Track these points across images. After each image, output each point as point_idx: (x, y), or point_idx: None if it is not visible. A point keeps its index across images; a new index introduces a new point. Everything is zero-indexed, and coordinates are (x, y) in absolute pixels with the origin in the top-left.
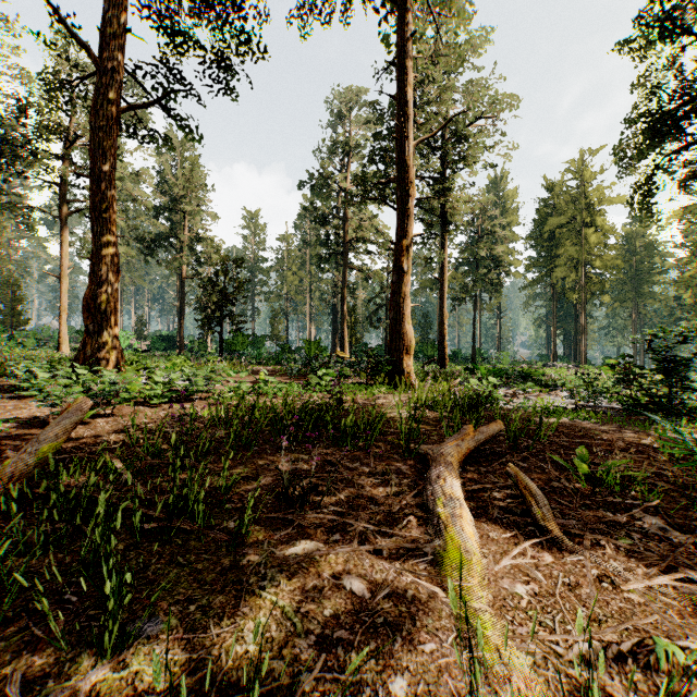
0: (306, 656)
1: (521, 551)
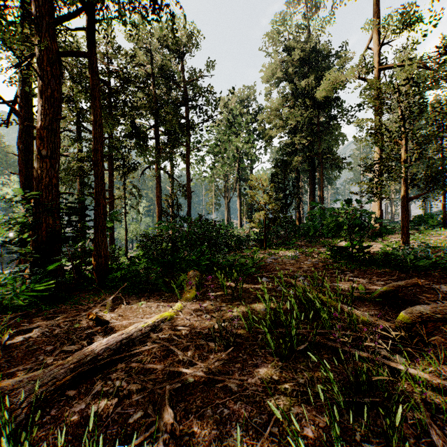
0: (223, 307)
1: (130, 324)
